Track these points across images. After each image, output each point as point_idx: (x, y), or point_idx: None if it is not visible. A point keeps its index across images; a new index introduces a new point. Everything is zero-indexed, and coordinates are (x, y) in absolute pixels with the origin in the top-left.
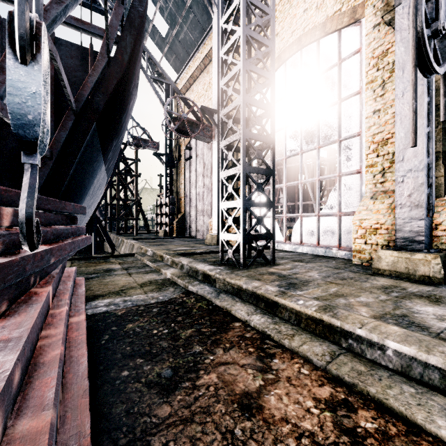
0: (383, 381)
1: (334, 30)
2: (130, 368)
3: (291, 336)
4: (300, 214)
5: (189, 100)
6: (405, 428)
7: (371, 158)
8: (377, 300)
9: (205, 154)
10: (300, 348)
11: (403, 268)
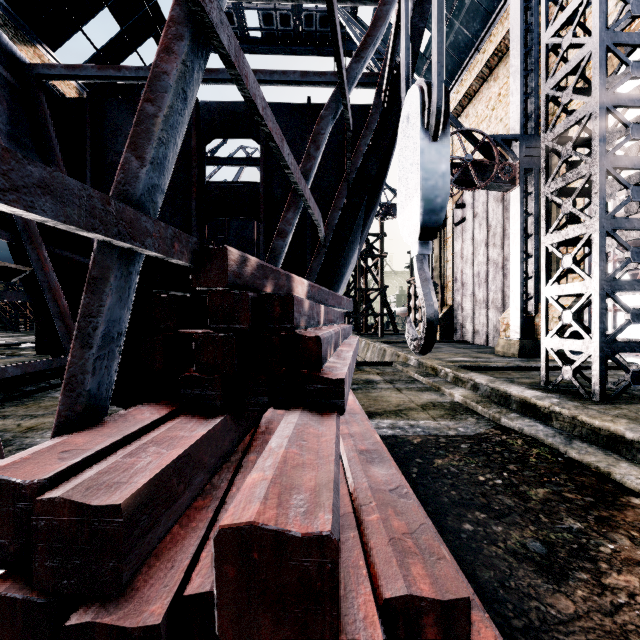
0: None
1: None
2: (472, 522)
3: None
4: None
5: (476, 131)
6: None
7: None
8: None
9: (491, 210)
10: None
11: None
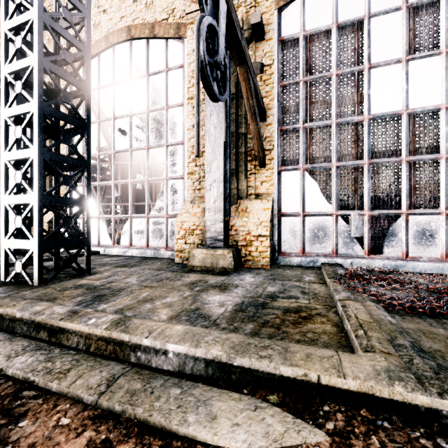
0: (154, 393)
1: (162, 36)
2: None
3: (66, 372)
4: (130, 215)
5: None
6: (160, 443)
7: (192, 167)
8: (181, 297)
9: None
10: (72, 386)
11: (209, 263)
